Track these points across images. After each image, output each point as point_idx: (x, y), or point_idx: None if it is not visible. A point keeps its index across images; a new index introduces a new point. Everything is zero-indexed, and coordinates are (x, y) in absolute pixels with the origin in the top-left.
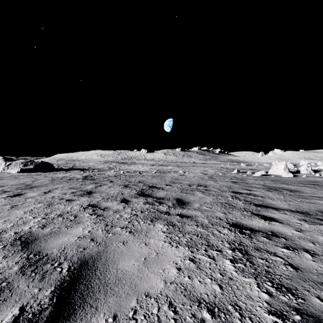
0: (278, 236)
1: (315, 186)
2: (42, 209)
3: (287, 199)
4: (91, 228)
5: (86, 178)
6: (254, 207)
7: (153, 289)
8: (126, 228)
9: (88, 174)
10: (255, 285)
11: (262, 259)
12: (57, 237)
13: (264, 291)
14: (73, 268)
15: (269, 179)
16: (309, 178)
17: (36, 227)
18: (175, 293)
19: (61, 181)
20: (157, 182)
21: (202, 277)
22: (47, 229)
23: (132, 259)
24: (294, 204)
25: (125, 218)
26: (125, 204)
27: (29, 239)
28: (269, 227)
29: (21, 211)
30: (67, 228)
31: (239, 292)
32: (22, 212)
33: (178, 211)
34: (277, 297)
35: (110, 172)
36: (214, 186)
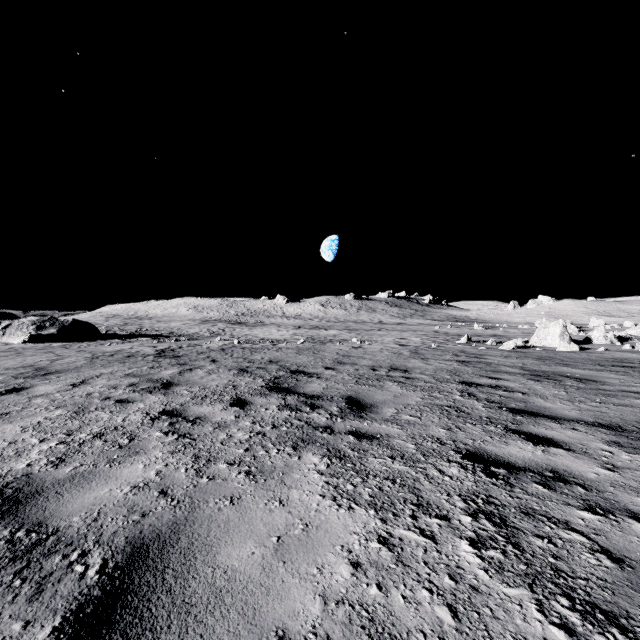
0: (568, 481)
1: (626, 370)
2: (61, 422)
3: (575, 398)
4: (162, 466)
5: (162, 355)
6: (509, 414)
7: (297, 620)
8: (239, 465)
9: (168, 347)
10: (533, 606)
11: (540, 538)
12: (86, 487)
13: (555, 622)
14: (113, 564)
15: (533, 355)
16: (612, 353)
17: (42, 464)
18: (348, 632)
19: (111, 361)
20: (307, 362)
21: (409, 585)
22: (65, 469)
23: (250, 539)
24: (591, 409)
25: (238, 442)
26: (241, 409)
27: (21, 492)
28: (545, 460)
29: (17, 427)
30: (110, 466)
31: (498, 626)
32: (19, 429)
33: (351, 424)
34: (588, 637)
35: (212, 342)
36: (423, 371)
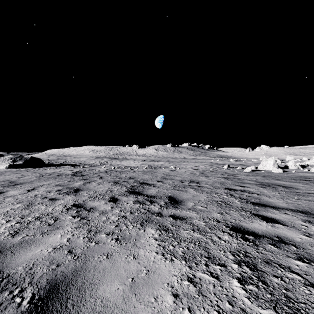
0: (287, 243)
1: (307, 182)
2: (19, 211)
3: (284, 196)
4: (71, 235)
5: (75, 174)
6: (252, 205)
7: None
8: (112, 235)
9: (78, 170)
10: None
11: (276, 277)
12: (28, 248)
13: None
14: (38, 297)
15: (260, 174)
16: (299, 173)
17: (5, 235)
18: None
19: (49, 178)
20: (148, 178)
21: (206, 309)
22: (18, 238)
23: (116, 280)
24: (293, 202)
25: (112, 221)
26: (114, 203)
27: None
28: (273, 231)
29: None
30: (42, 236)
31: None
32: None
33: (171, 211)
34: None
35: (101, 168)
36: (206, 183)
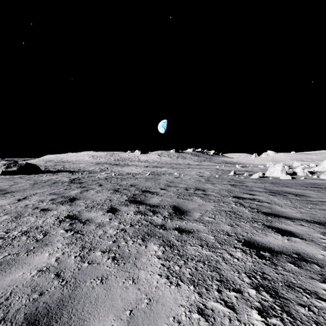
0: (308, 261)
1: (318, 189)
2: (5, 224)
3: (297, 205)
4: (60, 254)
5: (72, 182)
6: (263, 216)
7: None
8: (109, 253)
9: (76, 177)
10: None
11: (302, 307)
12: (8, 271)
13: None
14: None
15: (268, 181)
16: (308, 180)
17: None
18: None
19: (44, 185)
20: (150, 185)
21: None
22: None
23: (111, 313)
24: (307, 212)
25: (109, 236)
26: (113, 214)
27: None
28: (291, 246)
29: None
30: (27, 255)
31: None
32: None
33: (176, 223)
34: None
35: (101, 175)
36: (213, 190)
